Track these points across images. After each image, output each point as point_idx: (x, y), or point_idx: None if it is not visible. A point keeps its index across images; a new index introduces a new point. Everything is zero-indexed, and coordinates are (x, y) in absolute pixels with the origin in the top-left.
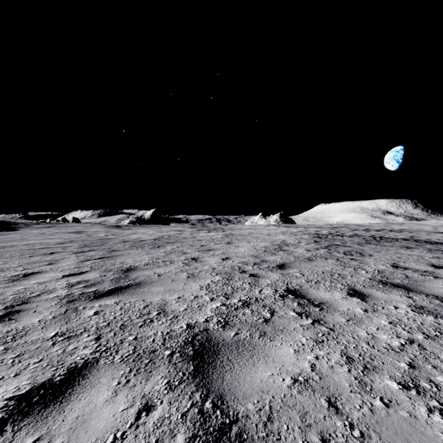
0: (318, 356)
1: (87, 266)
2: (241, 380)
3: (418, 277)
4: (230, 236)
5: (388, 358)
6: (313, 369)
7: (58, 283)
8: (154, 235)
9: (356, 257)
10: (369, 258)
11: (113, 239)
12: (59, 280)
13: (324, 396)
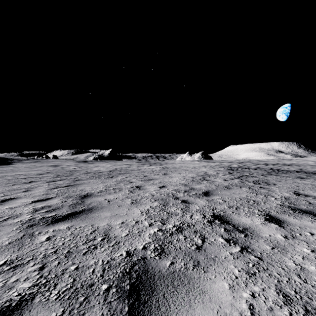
0: (254, 294)
1: (54, 193)
2: None
3: None
4: (166, 169)
5: None
6: (253, 312)
7: (26, 208)
8: (110, 168)
9: (264, 186)
10: (274, 186)
11: (79, 171)
12: (27, 205)
13: None
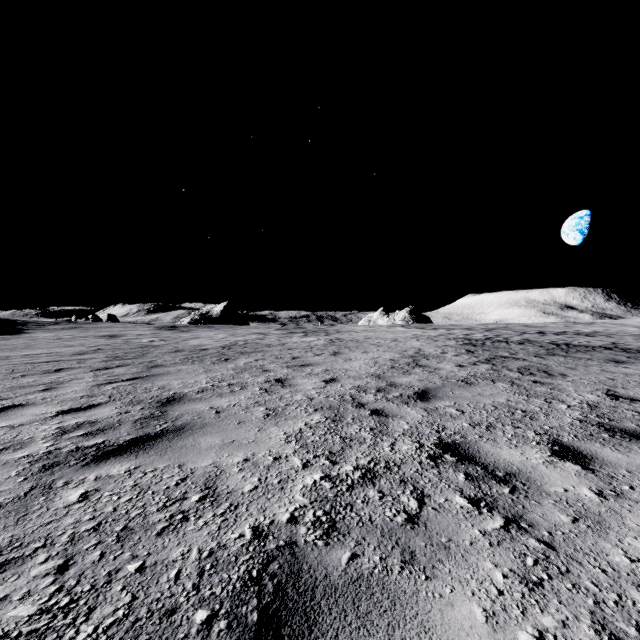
0: (544, 634)
1: (105, 393)
2: None
3: None
4: (337, 342)
5: None
6: None
7: (43, 427)
8: (223, 341)
9: (542, 379)
10: (563, 380)
11: (160, 347)
12: (46, 421)
13: None
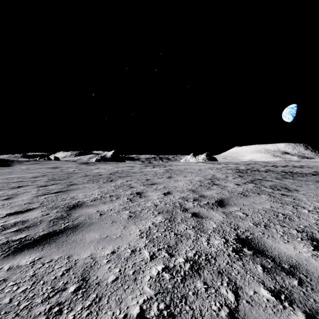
0: None
1: (39, 201)
2: None
3: None
4: (170, 171)
5: None
6: None
7: None
8: (111, 170)
9: (285, 193)
10: (298, 193)
11: (77, 174)
12: None
13: None
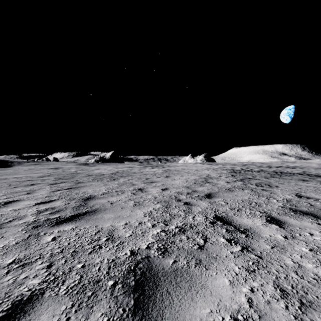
0: (253, 289)
1: (56, 195)
2: (181, 319)
3: (320, 205)
4: (168, 171)
5: (320, 291)
6: (251, 304)
7: (29, 210)
8: (112, 171)
9: (266, 188)
10: (276, 189)
11: (80, 174)
12: (31, 207)
13: None
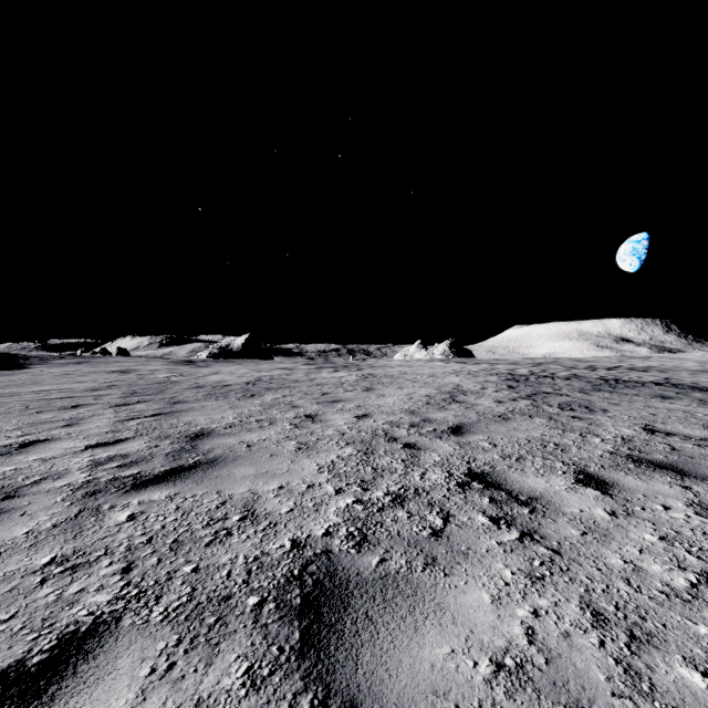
0: (538, 611)
1: (130, 428)
2: (393, 665)
3: (693, 449)
4: (370, 378)
5: (672, 614)
6: (532, 639)
7: (75, 460)
8: (247, 377)
9: (581, 414)
10: (603, 416)
11: (179, 383)
12: (77, 455)
13: (559, 705)
